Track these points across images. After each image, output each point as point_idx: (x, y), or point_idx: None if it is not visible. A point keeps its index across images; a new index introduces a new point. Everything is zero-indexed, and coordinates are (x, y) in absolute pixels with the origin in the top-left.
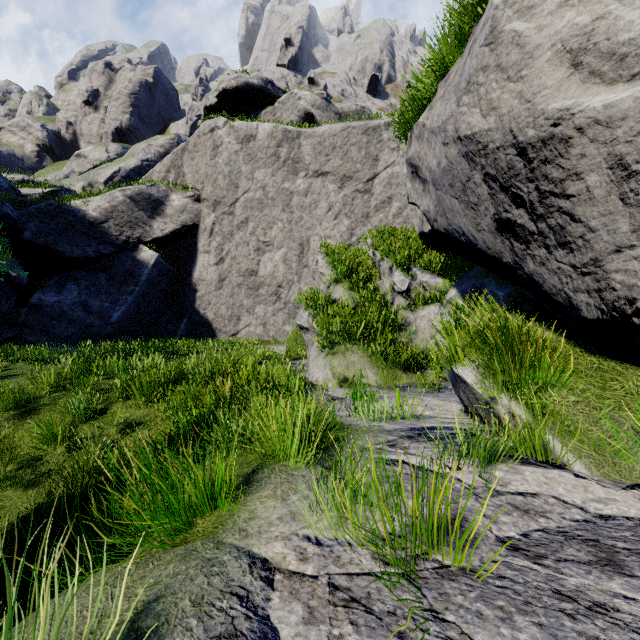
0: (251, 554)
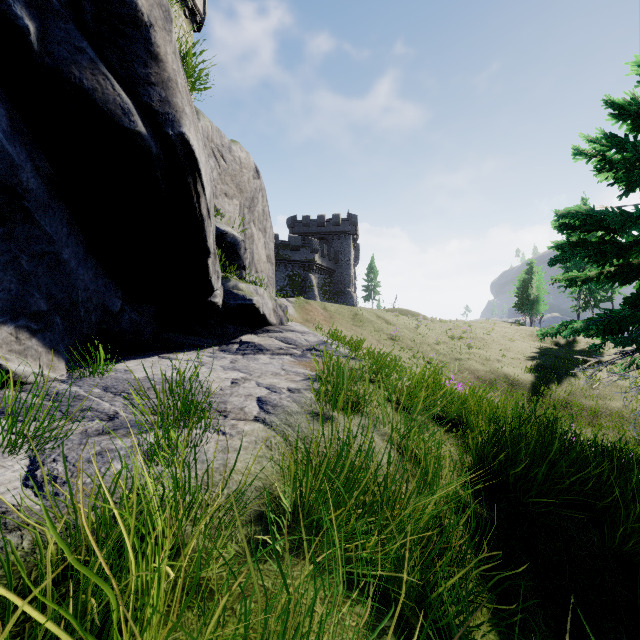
0: (264, 423)
